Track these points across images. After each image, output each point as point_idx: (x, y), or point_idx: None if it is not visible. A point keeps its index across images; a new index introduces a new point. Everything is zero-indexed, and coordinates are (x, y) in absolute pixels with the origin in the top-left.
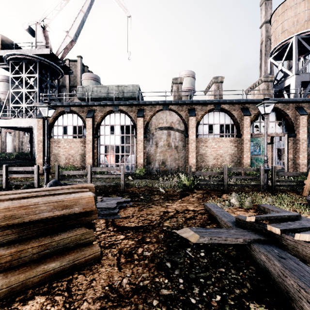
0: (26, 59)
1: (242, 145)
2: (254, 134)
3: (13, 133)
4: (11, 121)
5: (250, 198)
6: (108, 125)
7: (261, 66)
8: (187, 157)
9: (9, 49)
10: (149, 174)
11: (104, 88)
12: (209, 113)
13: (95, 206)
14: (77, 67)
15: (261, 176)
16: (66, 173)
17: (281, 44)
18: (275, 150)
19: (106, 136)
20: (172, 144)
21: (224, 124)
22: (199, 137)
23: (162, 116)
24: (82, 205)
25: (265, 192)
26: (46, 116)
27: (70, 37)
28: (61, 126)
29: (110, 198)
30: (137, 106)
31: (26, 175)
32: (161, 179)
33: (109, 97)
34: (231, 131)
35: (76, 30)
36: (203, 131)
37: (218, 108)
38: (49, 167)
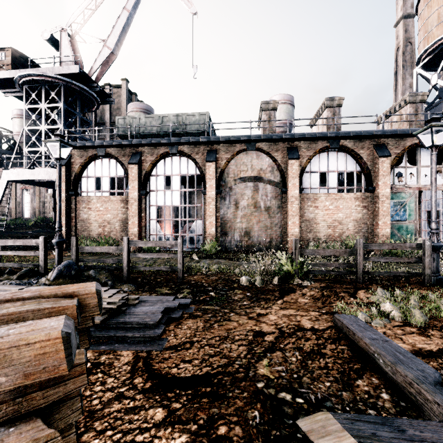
0: (46, 82)
1: (376, 204)
2: (394, 188)
3: (32, 190)
4: (25, 173)
5: (415, 301)
6: (162, 175)
7: (396, 85)
8: (285, 225)
9: (24, 68)
10: (225, 251)
11: (156, 119)
12: (320, 154)
13: (65, 363)
14: (121, 94)
15: (426, 258)
16: (88, 249)
17: (437, 43)
18: (424, 213)
19: (159, 192)
20: (261, 204)
21: (345, 172)
22: (305, 193)
23: (245, 161)
24: (21, 366)
25: (435, 287)
26: (58, 156)
27: (109, 48)
28: (92, 178)
29: (154, 299)
30: (207, 145)
31: (27, 252)
32: (245, 261)
33: (164, 131)
34: (351, 184)
35: (117, 38)
36: (310, 183)
37: (335, 146)
38: (63, 240)
